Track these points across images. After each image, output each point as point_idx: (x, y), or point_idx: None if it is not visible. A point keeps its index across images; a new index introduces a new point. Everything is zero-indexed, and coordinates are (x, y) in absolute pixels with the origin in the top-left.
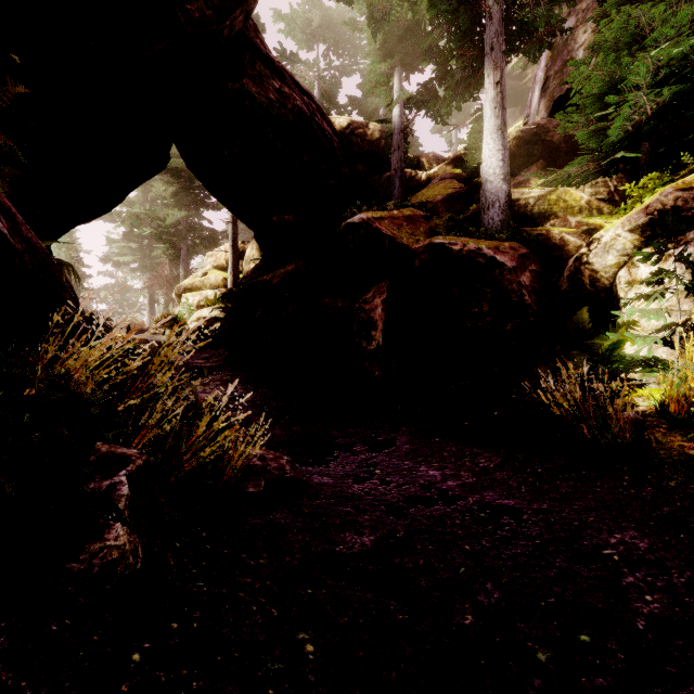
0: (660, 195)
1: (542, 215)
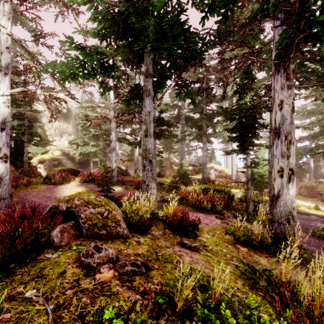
0: (40, 159)
1: None
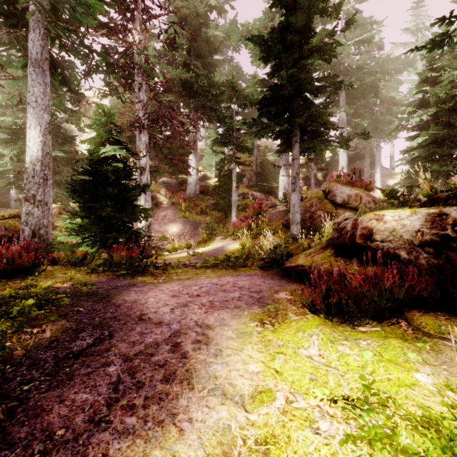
0: None
1: None
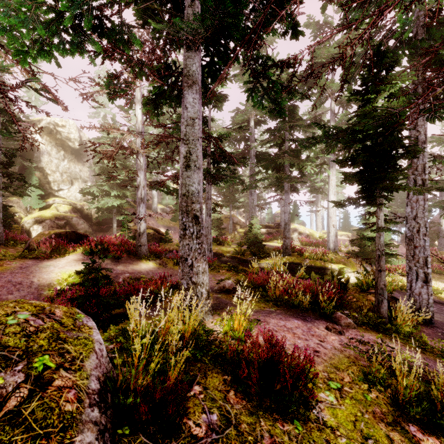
0: (37, 217)
1: (9, 211)
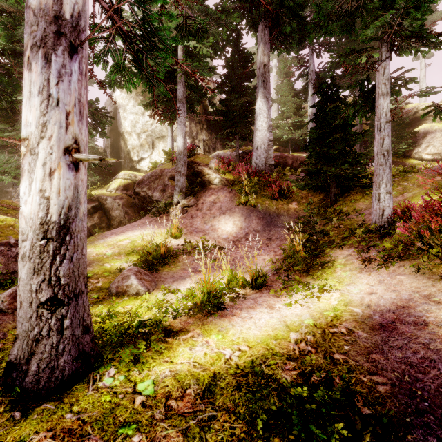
0: None
1: None
